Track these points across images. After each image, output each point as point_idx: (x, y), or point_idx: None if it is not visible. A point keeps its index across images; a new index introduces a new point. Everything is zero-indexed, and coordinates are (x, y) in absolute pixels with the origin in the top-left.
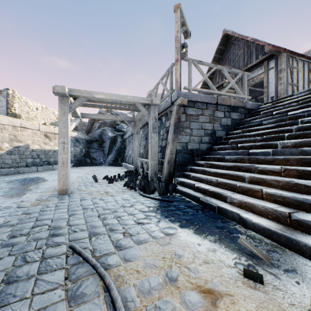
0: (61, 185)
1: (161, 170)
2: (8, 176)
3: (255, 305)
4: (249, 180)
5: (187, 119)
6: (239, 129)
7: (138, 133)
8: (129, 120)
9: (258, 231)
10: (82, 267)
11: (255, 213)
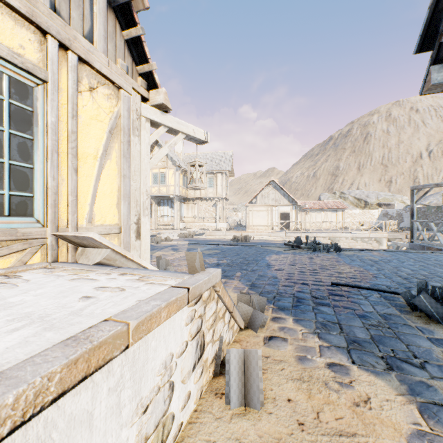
0: None
1: None
2: None
3: None
4: None
5: None
6: None
7: None
8: None
9: None
10: None
11: None
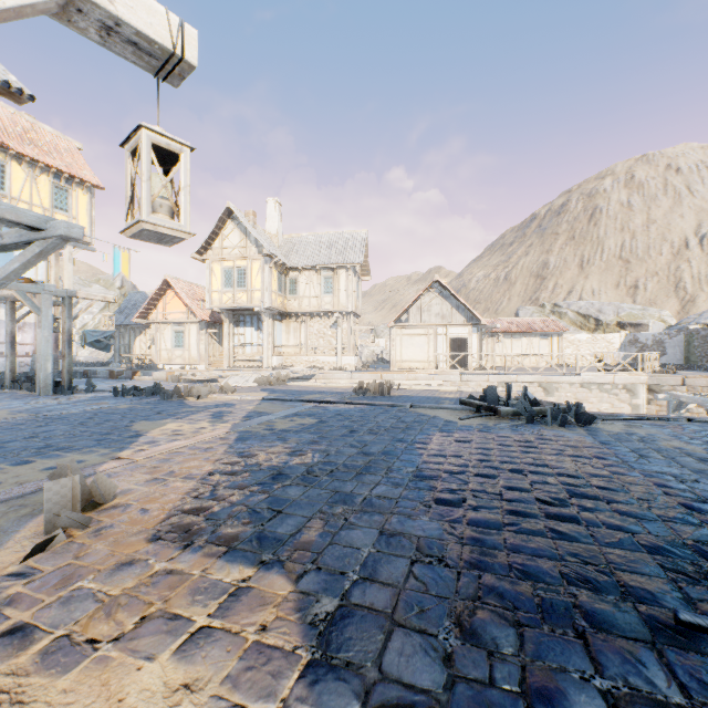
0: None
1: None
2: None
3: None
4: None
5: None
6: None
7: None
8: None
9: None
10: None
11: None
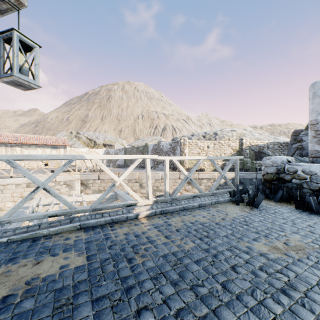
0: None
1: None
2: None
3: None
4: None
5: None
6: None
7: None
8: None
9: None
10: None
11: None
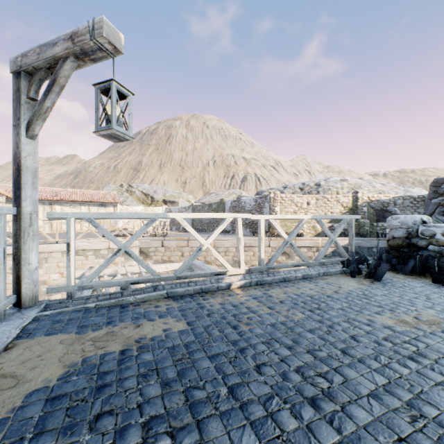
0: None
1: None
2: None
3: None
4: None
5: None
6: None
7: None
8: None
9: None
10: None
11: None
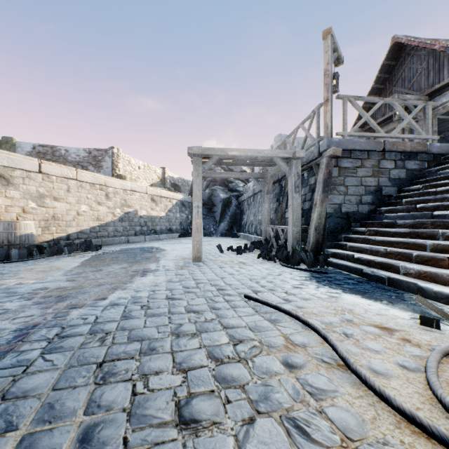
0: (195, 253)
1: (304, 240)
2: (121, 245)
3: (429, 337)
4: (431, 248)
5: (341, 173)
6: (419, 183)
7: (268, 193)
8: (257, 177)
9: (440, 299)
10: (264, 308)
11: (438, 284)
